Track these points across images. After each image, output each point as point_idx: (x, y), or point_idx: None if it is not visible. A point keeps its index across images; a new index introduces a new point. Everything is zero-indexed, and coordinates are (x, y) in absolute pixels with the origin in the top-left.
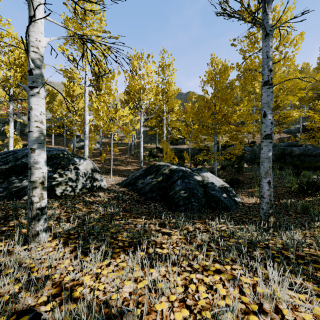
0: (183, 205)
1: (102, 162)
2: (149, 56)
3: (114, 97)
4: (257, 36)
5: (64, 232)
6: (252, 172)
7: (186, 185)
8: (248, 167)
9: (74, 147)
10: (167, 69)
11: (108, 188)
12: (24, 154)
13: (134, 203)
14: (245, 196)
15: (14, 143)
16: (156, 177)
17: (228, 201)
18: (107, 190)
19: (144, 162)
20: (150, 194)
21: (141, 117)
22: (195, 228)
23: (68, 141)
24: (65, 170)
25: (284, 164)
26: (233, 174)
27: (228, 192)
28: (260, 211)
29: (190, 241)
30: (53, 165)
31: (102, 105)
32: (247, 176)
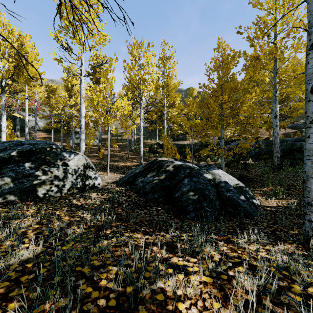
0: (193, 210)
1: (100, 158)
2: (149, 45)
3: (111, 86)
4: (267, 21)
5: (16, 266)
6: (259, 168)
7: (195, 185)
8: (255, 164)
9: (72, 143)
10: (168, 62)
11: (103, 187)
12: (3, 147)
13: (132, 206)
14: (260, 196)
15: (9, 138)
16: (158, 175)
17: (248, 205)
18: (101, 190)
19: (144, 158)
20: (151, 195)
21: (141, 110)
22: (221, 254)
23: (68, 137)
24: (51, 166)
25: (293, 160)
26: (239, 171)
27: (244, 193)
28: (306, 224)
29: (224, 290)
30: (36, 160)
31: (97, 94)
32: (256, 173)
